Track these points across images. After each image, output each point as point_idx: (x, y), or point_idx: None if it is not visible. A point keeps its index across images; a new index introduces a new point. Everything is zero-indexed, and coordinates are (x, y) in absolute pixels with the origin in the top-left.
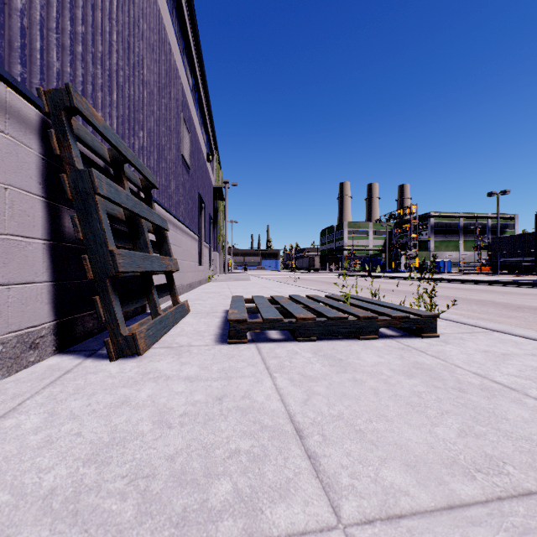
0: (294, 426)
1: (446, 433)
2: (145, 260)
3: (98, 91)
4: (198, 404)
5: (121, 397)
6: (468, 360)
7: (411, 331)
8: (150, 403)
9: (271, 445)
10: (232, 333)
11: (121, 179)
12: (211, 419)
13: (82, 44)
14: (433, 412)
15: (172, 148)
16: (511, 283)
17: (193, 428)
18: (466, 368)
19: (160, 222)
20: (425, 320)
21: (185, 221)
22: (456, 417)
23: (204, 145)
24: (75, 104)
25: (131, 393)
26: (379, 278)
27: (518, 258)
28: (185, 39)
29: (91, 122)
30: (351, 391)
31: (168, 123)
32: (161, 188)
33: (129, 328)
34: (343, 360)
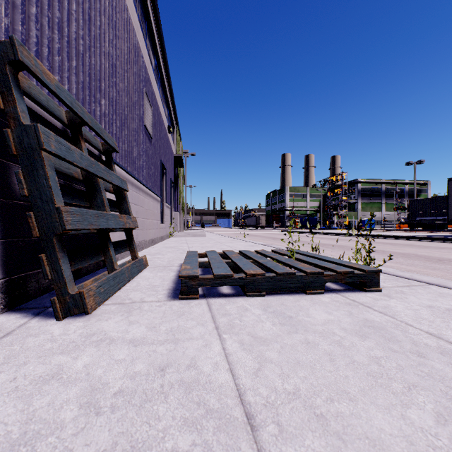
0: (244, 410)
1: (422, 418)
2: (99, 218)
3: (55, 55)
4: (137, 378)
5: (53, 367)
6: (416, 316)
7: (354, 285)
8: (84, 376)
9: (216, 441)
10: (184, 289)
11: (78, 140)
12: (148, 400)
13: (36, 5)
14: (399, 386)
15: (134, 118)
16: (427, 238)
17: (125, 414)
18: (418, 327)
19: (119, 183)
20: (369, 275)
21: (147, 183)
22: (426, 393)
23: (165, 119)
24: (20, 57)
25: (66, 361)
26: (316, 234)
27: (431, 217)
28: (147, 24)
29: (41, 78)
30: (305, 357)
31: (130, 95)
32: (123, 153)
33: (81, 285)
34: (293, 317)
